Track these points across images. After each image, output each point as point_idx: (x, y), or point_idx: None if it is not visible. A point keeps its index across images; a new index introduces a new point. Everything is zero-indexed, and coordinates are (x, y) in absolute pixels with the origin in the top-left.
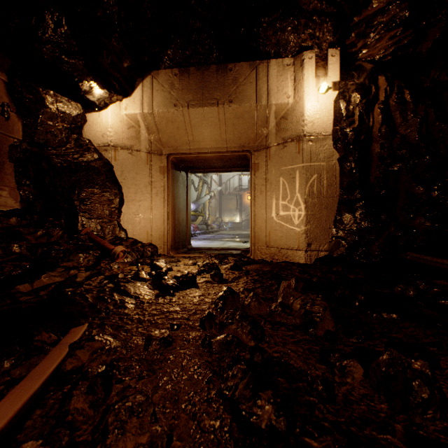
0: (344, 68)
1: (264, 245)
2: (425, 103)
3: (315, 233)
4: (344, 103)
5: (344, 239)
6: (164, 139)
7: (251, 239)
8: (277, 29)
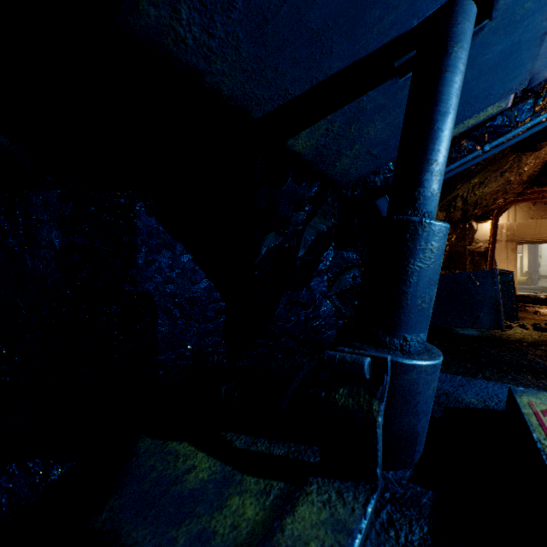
0: None
1: None
2: None
3: None
4: None
5: None
6: (516, 234)
7: None
8: None
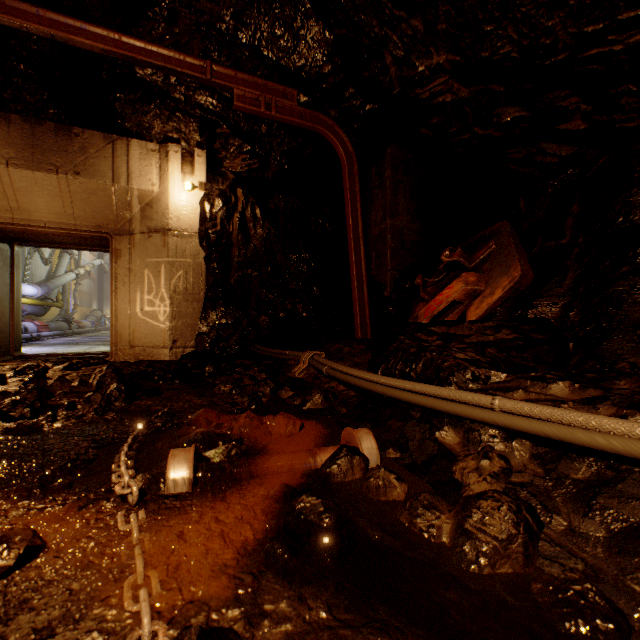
0: (211, 171)
1: (128, 345)
2: (270, 221)
3: (181, 330)
4: (208, 205)
5: (208, 335)
6: None
7: (113, 338)
8: (137, 111)
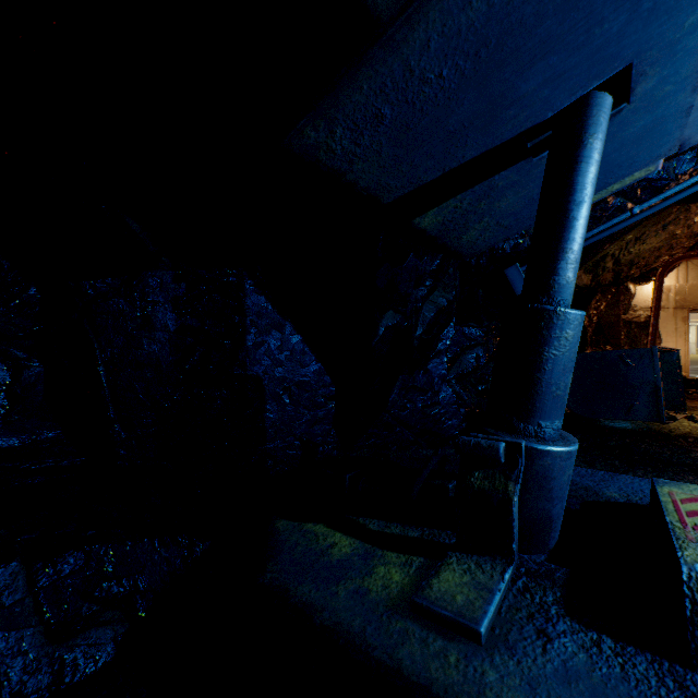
0: None
1: None
2: None
3: None
4: None
5: None
6: (688, 298)
7: None
8: None
